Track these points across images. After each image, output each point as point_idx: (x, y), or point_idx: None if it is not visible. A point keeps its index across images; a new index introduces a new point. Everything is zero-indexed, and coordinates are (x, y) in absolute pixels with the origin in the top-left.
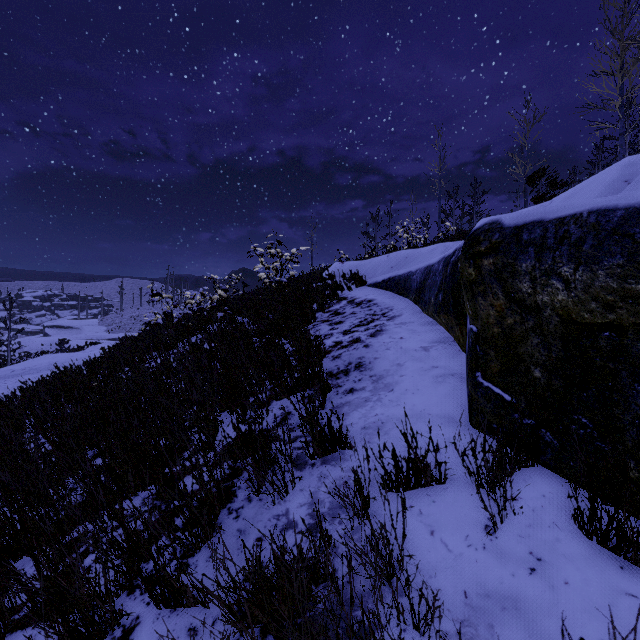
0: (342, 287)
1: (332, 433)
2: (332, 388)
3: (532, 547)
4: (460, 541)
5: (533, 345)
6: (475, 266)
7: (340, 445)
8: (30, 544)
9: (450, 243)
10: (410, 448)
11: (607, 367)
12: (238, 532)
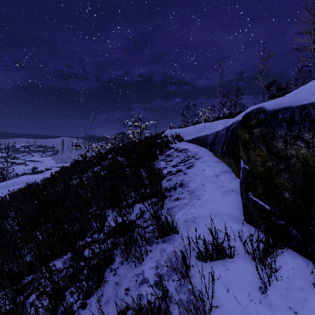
0: (171, 142)
1: (168, 225)
2: (167, 197)
3: (290, 303)
4: (245, 297)
5: (284, 178)
6: (249, 133)
7: (172, 231)
8: (2, 286)
9: (227, 119)
10: (213, 238)
11: None
12: (115, 284)
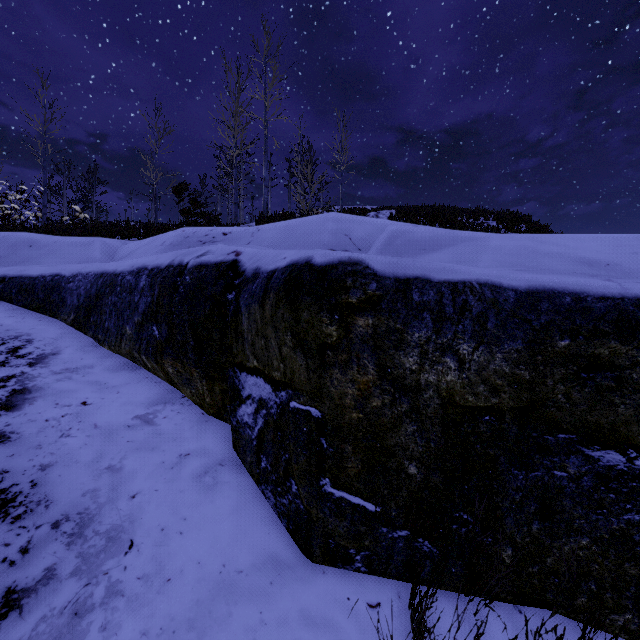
0: None
1: None
2: None
3: None
4: None
5: (408, 434)
6: (342, 324)
7: None
8: None
9: (112, 240)
10: None
11: (488, 454)
12: None
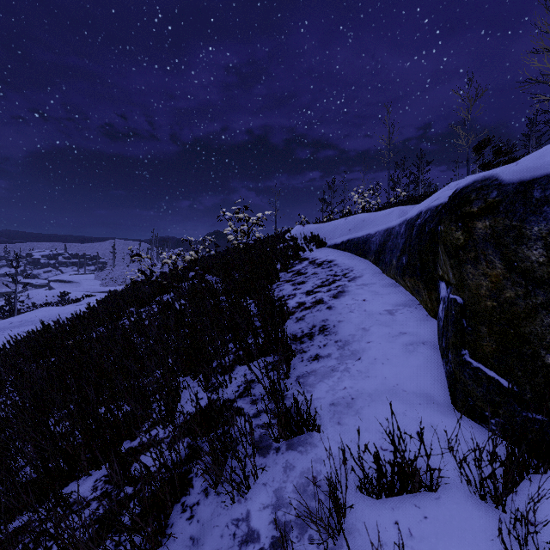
0: (303, 248)
1: (298, 414)
2: (296, 354)
3: None
4: None
5: (544, 325)
6: (464, 229)
7: (307, 426)
8: None
9: (406, 207)
10: (395, 451)
11: None
12: (190, 541)
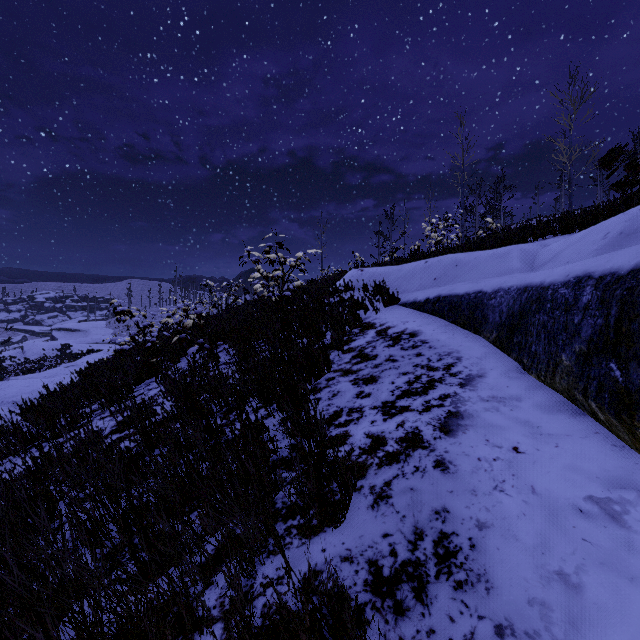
0: (365, 306)
1: None
2: None
3: None
4: None
5: None
6: None
7: None
8: None
9: (529, 245)
10: None
11: None
12: None
